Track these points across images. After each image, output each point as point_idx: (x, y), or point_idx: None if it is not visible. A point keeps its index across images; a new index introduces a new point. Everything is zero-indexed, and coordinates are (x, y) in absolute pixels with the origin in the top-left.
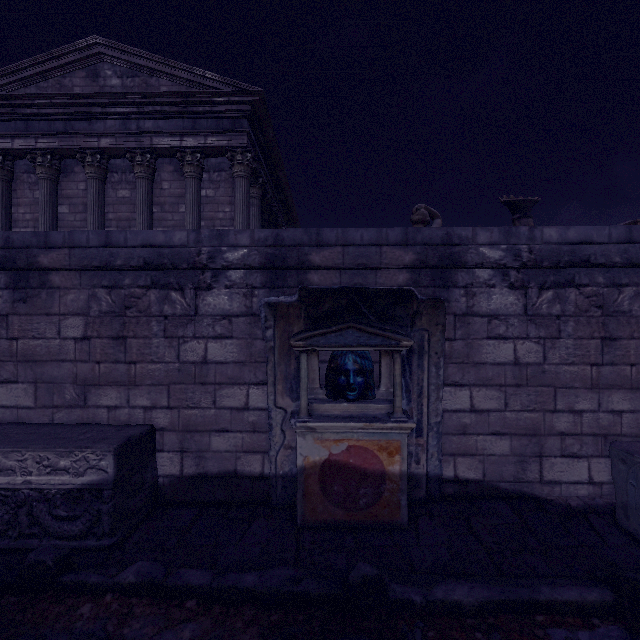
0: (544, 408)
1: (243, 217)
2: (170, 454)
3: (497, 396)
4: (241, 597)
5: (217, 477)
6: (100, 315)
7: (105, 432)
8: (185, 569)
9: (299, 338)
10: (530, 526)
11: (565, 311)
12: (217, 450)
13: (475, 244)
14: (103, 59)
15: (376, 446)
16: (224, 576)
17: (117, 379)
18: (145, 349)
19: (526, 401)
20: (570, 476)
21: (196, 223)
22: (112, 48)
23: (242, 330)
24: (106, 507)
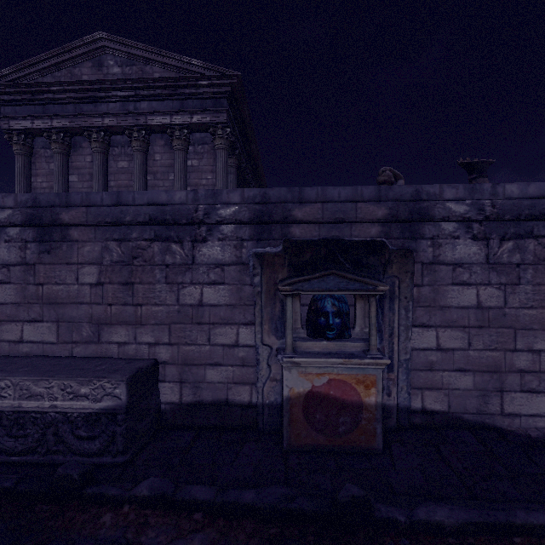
0: (505, 347)
1: (223, 183)
2: (171, 384)
3: (461, 336)
4: (241, 512)
5: (211, 405)
6: (111, 264)
7: (117, 364)
8: (191, 485)
9: (286, 283)
10: (495, 454)
11: (524, 260)
12: (211, 381)
13: (442, 200)
14: (106, 51)
15: (354, 380)
16: (226, 492)
17: (126, 319)
18: (149, 293)
19: (488, 341)
20: (529, 409)
21: (183, 189)
22: (114, 42)
23: (233, 277)
24: (120, 429)
